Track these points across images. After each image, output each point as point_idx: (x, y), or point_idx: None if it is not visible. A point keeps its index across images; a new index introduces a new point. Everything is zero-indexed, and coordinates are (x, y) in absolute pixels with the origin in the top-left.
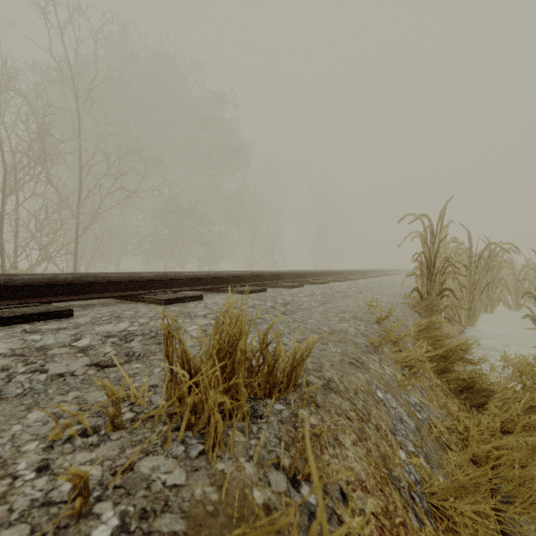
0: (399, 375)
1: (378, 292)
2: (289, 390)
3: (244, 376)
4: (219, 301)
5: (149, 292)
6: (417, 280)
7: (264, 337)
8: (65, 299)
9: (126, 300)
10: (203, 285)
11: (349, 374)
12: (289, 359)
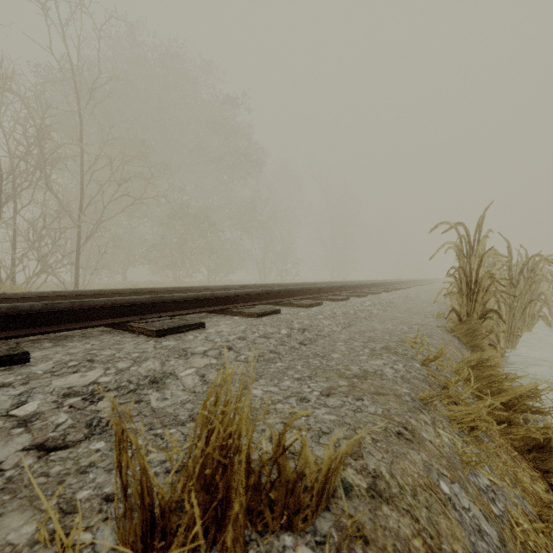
0: (458, 442)
1: (404, 310)
2: (319, 511)
3: (242, 548)
4: (224, 330)
5: (140, 319)
6: (451, 298)
7: (279, 437)
8: (31, 332)
9: (113, 328)
10: (206, 306)
11: (400, 457)
12: (320, 471)
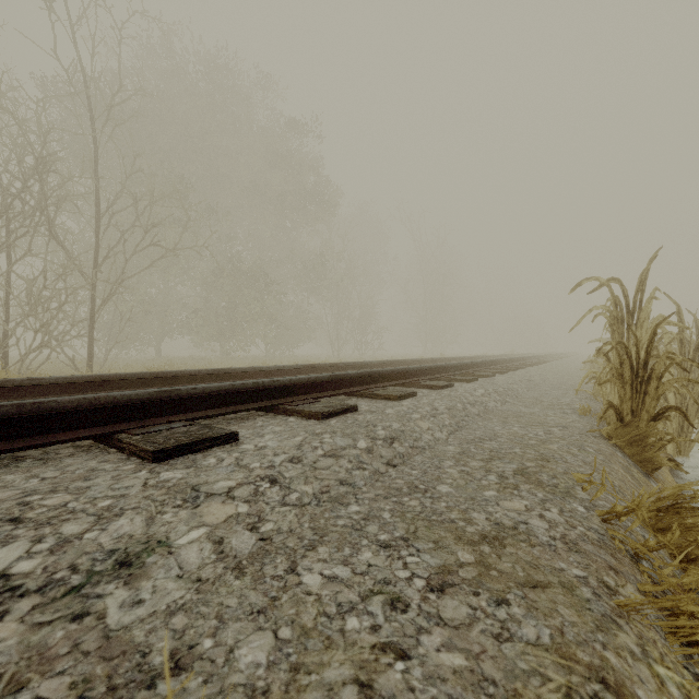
0: (693, 689)
1: (531, 401)
2: None
3: None
4: (268, 445)
5: (138, 426)
6: (602, 386)
7: None
8: None
9: (96, 441)
10: (247, 401)
11: None
12: None
